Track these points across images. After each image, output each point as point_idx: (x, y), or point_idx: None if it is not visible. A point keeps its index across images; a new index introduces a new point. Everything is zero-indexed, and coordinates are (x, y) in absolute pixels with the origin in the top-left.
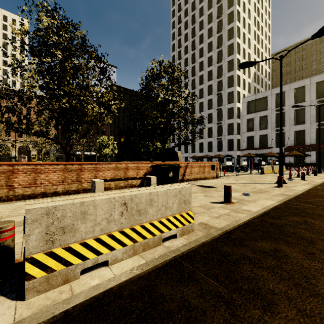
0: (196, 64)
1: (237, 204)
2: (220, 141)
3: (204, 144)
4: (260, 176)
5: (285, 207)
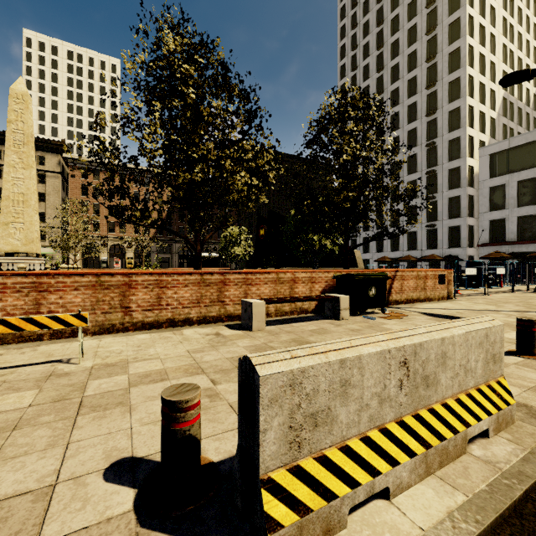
0: (385, 94)
1: None
2: (434, 230)
3: (400, 236)
4: None
5: None
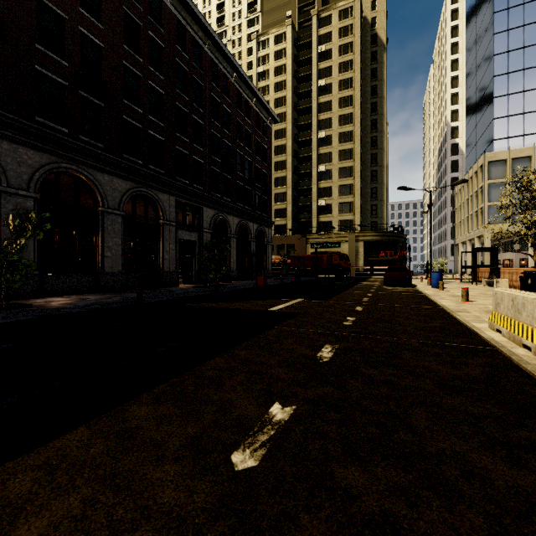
0: None
1: None
2: None
3: None
4: None
5: None
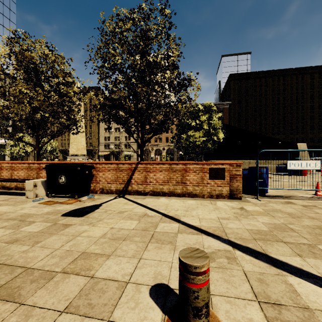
0: None
1: None
2: None
3: None
4: None
5: None
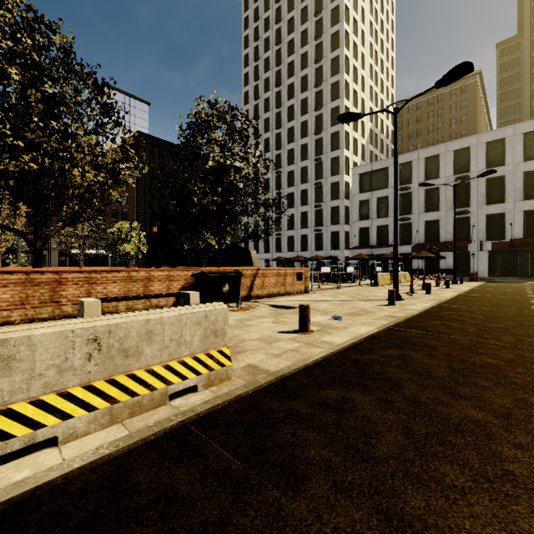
0: (283, 108)
1: (318, 333)
2: (320, 234)
3: (295, 239)
4: (372, 290)
5: (386, 336)
